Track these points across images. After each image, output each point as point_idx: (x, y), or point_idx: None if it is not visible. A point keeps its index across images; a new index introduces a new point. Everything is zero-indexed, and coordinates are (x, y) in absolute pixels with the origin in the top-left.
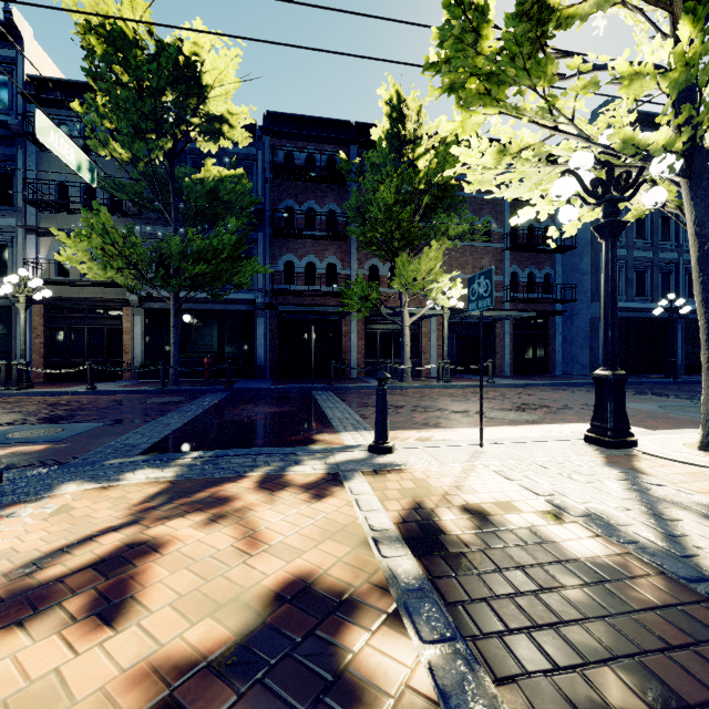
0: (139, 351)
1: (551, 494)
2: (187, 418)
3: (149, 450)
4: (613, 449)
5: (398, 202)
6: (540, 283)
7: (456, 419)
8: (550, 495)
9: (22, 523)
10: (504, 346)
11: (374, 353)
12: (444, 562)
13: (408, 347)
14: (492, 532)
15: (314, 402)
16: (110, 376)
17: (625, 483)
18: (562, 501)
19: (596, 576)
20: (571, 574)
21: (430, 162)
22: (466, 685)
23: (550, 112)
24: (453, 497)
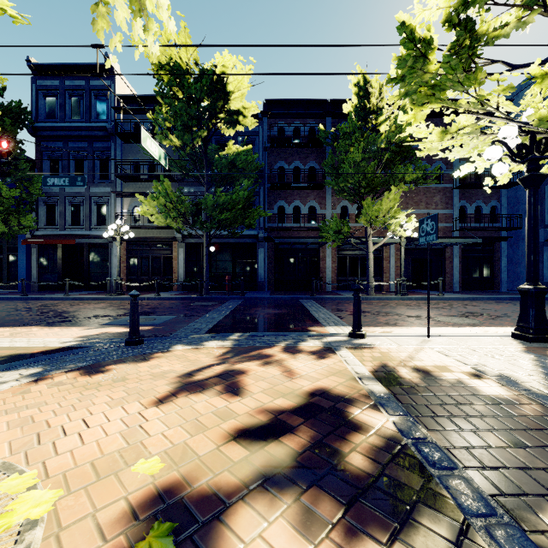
0: (182, 272)
1: (476, 365)
2: (223, 315)
3: (209, 331)
4: (533, 343)
5: (364, 158)
6: (486, 214)
7: (411, 321)
8: (475, 365)
9: (165, 361)
10: (453, 267)
11: (345, 273)
12: (401, 390)
13: (372, 268)
14: (432, 380)
15: (303, 307)
16: (164, 288)
17: (535, 362)
18: (483, 368)
19: (496, 403)
20: (480, 401)
21: (390, 127)
22: (412, 429)
23: (480, 103)
24: (407, 363)
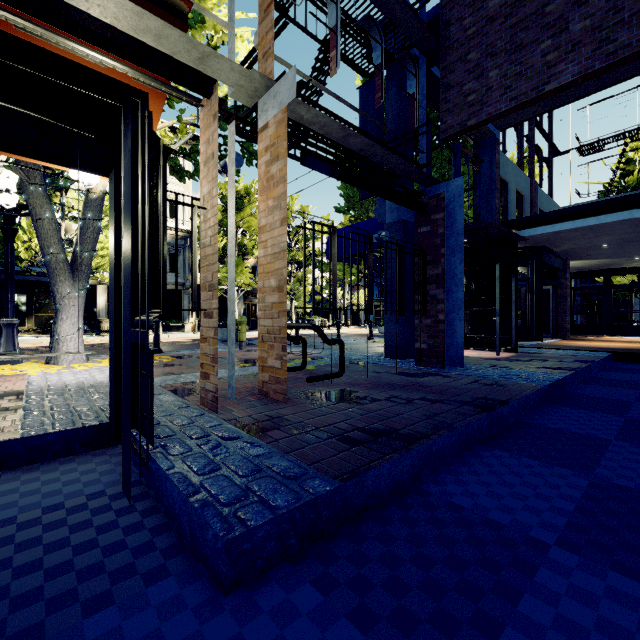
0: None
1: None
2: None
3: None
4: None
5: None
6: None
7: None
8: None
9: None
10: None
11: None
12: None
13: None
14: None
15: None
16: None
17: None
18: None
19: None
20: None
21: None
22: None
23: None
24: None
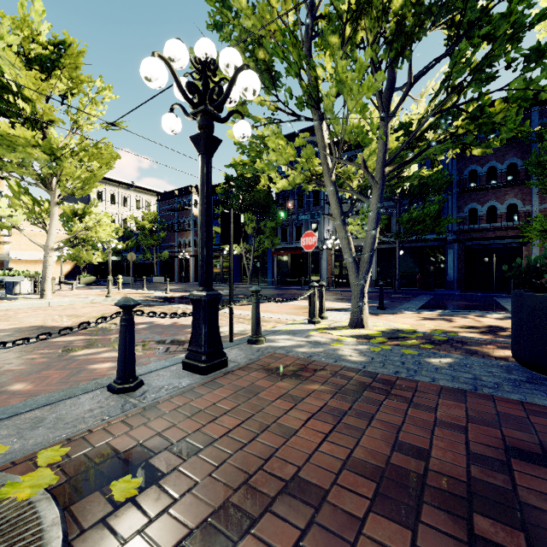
0: (373, 272)
1: None
2: (422, 302)
3: (419, 309)
4: None
5: None
6: None
7: None
8: None
9: (405, 315)
10: None
11: None
12: None
13: None
14: None
15: (495, 302)
16: None
17: None
18: None
19: None
20: None
21: None
22: None
23: None
24: None
